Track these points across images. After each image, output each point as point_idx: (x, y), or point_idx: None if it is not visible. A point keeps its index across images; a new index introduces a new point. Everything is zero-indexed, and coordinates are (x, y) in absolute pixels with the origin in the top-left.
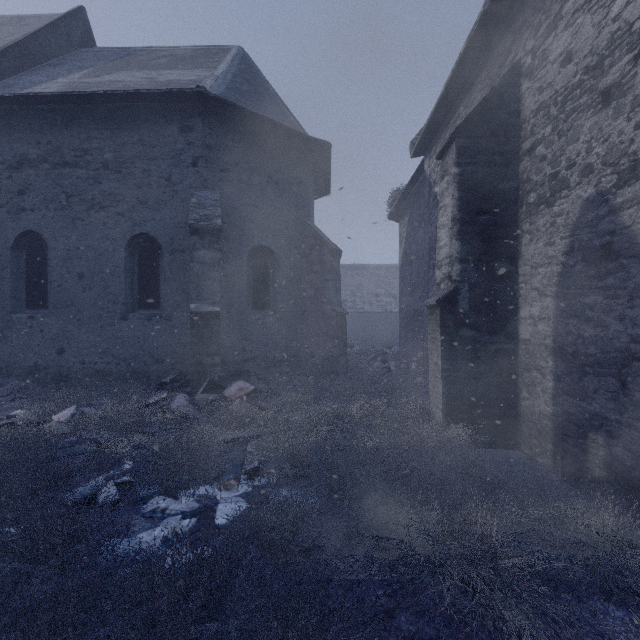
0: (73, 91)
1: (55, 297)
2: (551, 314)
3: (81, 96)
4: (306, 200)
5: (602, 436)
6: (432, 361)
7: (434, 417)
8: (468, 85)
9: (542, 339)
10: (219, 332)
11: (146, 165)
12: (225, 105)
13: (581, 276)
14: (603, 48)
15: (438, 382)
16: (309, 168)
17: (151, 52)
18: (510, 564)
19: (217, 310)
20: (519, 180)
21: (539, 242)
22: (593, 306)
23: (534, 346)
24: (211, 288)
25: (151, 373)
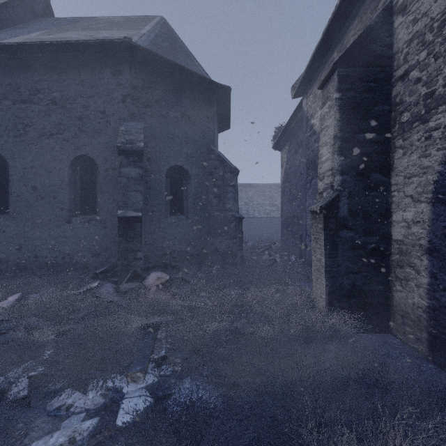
0: (26, 41)
1: (14, 205)
2: (426, 218)
3: (33, 46)
4: (211, 131)
5: None
6: (315, 257)
7: (317, 304)
8: (341, 33)
9: (416, 240)
10: (141, 233)
11: (85, 101)
12: (147, 54)
13: None
14: None
15: (321, 276)
16: (214, 107)
17: (94, 20)
18: None
19: (139, 215)
20: (391, 103)
21: (413, 155)
22: None
23: (407, 246)
24: (135, 197)
25: (89, 265)
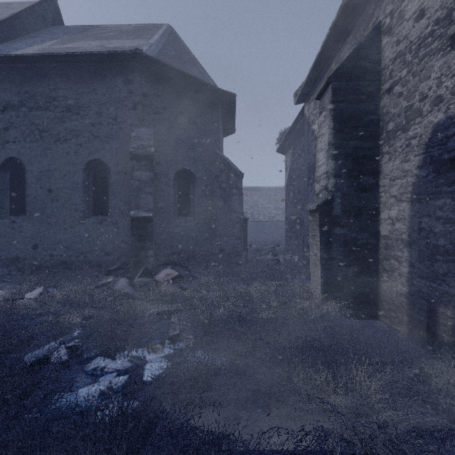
0: (43, 53)
1: (31, 206)
2: (406, 215)
3: (50, 57)
4: (217, 136)
5: (451, 310)
6: (312, 253)
7: (314, 295)
8: (338, 46)
9: (399, 235)
10: (152, 232)
11: (98, 108)
12: (157, 64)
13: (432, 184)
14: (451, 2)
15: (317, 268)
16: (219, 112)
17: (104, 28)
18: (390, 419)
19: (150, 215)
20: (380, 114)
21: (396, 160)
22: (443, 207)
23: (392, 240)
24: (146, 199)
25: (102, 263)
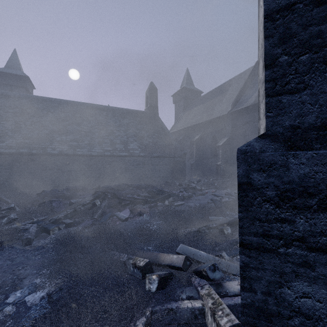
0: None
1: None
2: None
3: None
4: None
5: None
6: None
7: None
8: None
9: None
10: None
11: None
12: None
13: None
14: None
15: None
16: None
17: None
18: None
19: None
20: None
21: None
22: None
23: None
24: None
25: None
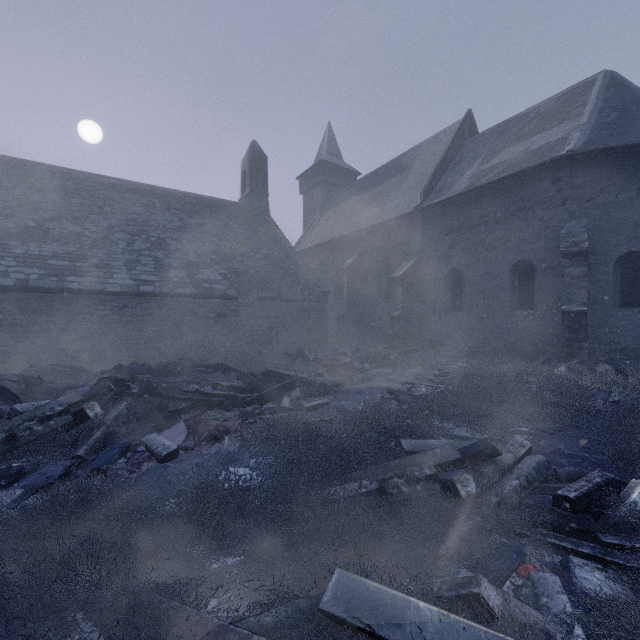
0: (480, 185)
1: (467, 304)
2: None
3: (484, 185)
4: None
5: None
6: None
7: None
8: None
9: None
10: (586, 325)
11: (524, 214)
12: (591, 152)
13: None
14: None
15: None
16: None
17: (520, 119)
18: None
19: (584, 309)
20: None
21: None
22: None
23: None
24: (578, 294)
25: (528, 353)
